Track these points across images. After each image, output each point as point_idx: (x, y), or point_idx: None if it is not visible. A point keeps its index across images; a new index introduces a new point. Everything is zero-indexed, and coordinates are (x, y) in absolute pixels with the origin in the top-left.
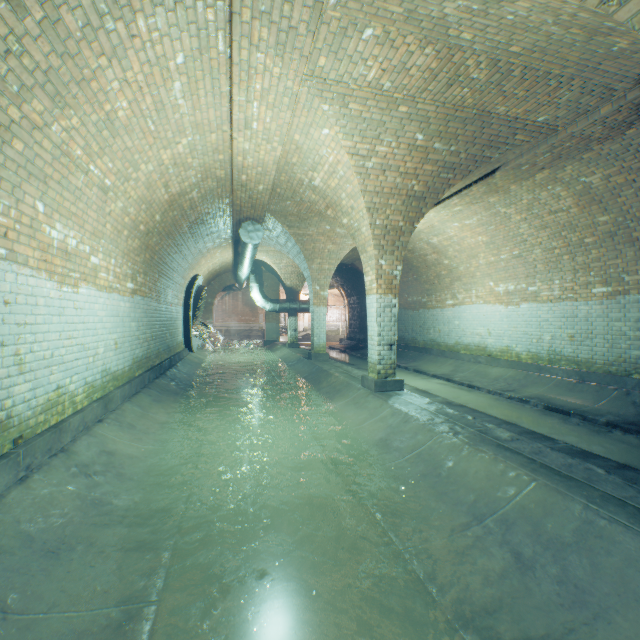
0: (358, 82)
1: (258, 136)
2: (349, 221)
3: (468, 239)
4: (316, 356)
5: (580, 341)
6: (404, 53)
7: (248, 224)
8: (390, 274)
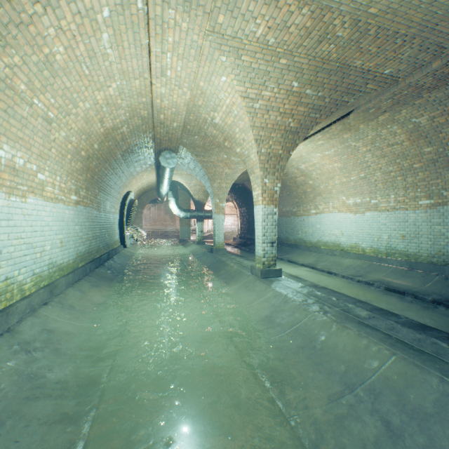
0: (249, 38)
1: (172, 82)
2: (241, 150)
3: (327, 165)
4: (216, 250)
5: (410, 239)
6: (286, 13)
7: (166, 153)
8: (272, 190)
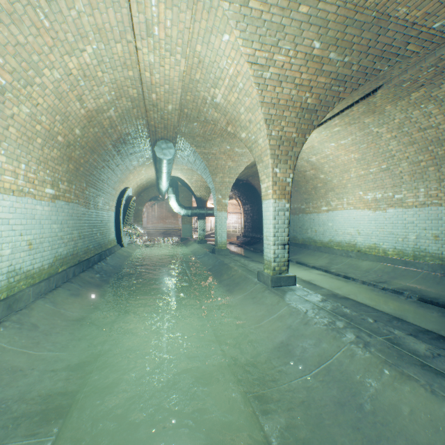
0: None
1: (161, 46)
2: (247, 135)
3: (342, 157)
4: (219, 251)
5: (444, 240)
6: None
7: (162, 143)
8: (284, 181)
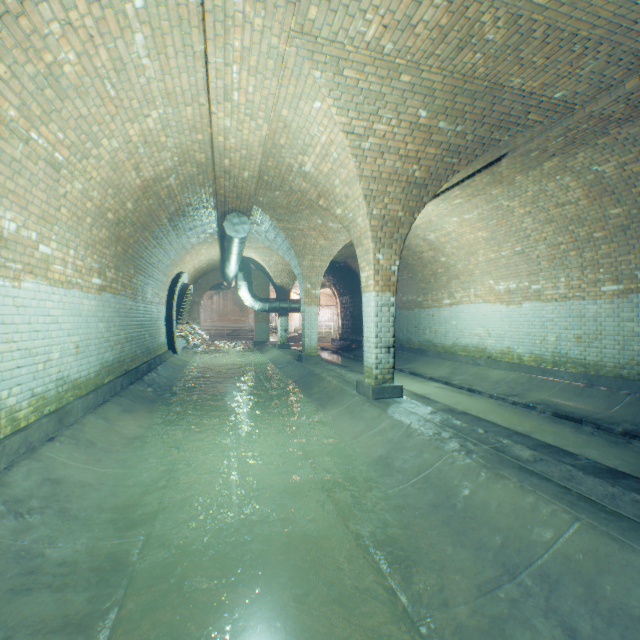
0: (355, 42)
1: (240, 110)
2: (343, 211)
3: (467, 235)
4: (307, 358)
5: (588, 342)
6: (410, 3)
7: (233, 216)
8: (388, 270)
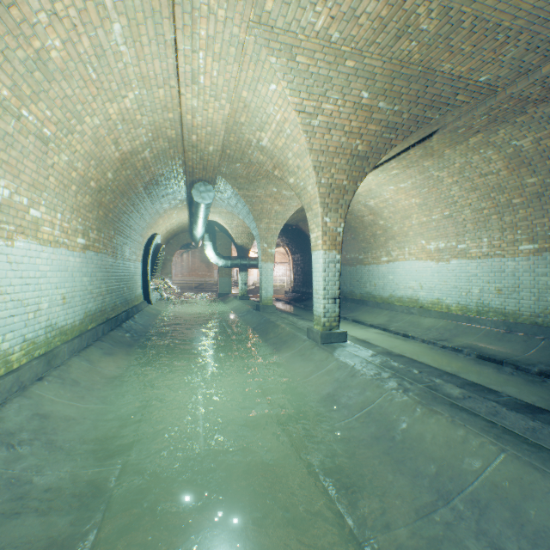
0: (306, 31)
1: (206, 92)
2: (295, 180)
3: (402, 201)
4: (264, 308)
5: (507, 294)
6: None
7: (200, 185)
8: (334, 231)
